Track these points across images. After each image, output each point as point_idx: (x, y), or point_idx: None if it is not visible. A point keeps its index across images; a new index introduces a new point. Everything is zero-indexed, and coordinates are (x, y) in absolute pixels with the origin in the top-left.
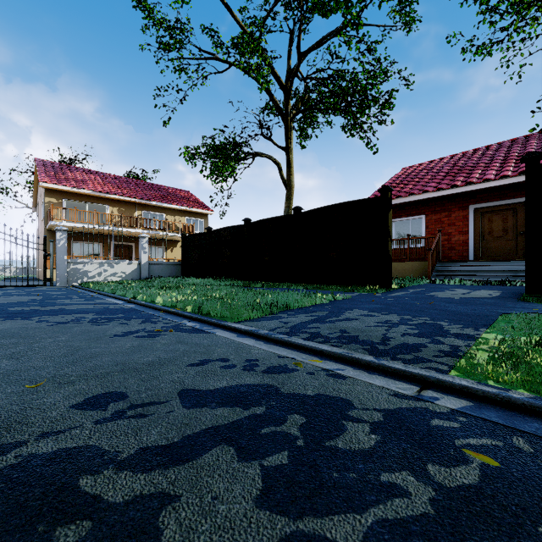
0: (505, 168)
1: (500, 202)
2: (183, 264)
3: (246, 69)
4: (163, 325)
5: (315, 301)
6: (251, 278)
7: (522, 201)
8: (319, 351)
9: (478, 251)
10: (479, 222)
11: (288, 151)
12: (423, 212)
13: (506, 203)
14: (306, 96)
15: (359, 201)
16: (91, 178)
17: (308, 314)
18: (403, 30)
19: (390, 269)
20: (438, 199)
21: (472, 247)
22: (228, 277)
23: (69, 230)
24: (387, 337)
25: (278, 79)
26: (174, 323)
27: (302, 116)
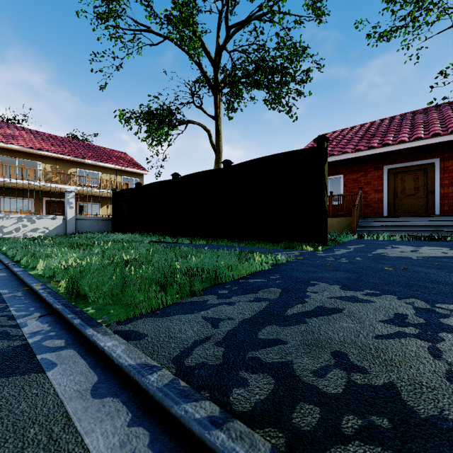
0: (417, 132)
1: (413, 163)
2: (113, 220)
3: (178, 39)
4: None
5: (255, 268)
6: (180, 233)
7: (432, 162)
8: None
9: (392, 208)
10: (393, 181)
11: (217, 119)
12: (342, 172)
13: (418, 164)
14: (232, 72)
15: (292, 152)
16: (22, 134)
17: (251, 296)
18: (315, 20)
19: (326, 224)
20: (355, 160)
21: (386, 204)
22: (157, 232)
23: None
24: None
25: (208, 54)
26: (2, 323)
27: (229, 91)
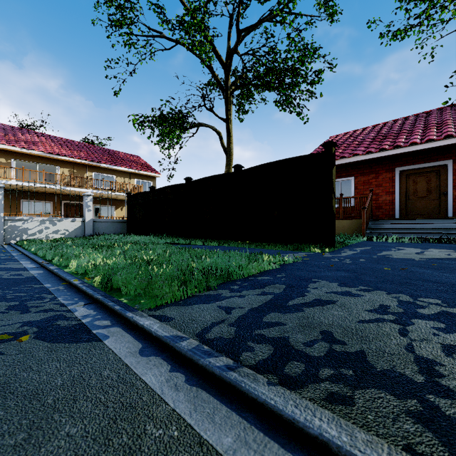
0: (429, 133)
1: (425, 165)
2: (128, 222)
3: (190, 44)
4: (30, 318)
5: (263, 267)
6: (193, 235)
7: (445, 163)
8: (317, 438)
9: (404, 210)
10: (405, 183)
11: (228, 121)
12: (353, 174)
13: (430, 166)
14: (243, 75)
15: (301, 157)
16: (42, 140)
17: (259, 290)
18: (327, 20)
19: (334, 227)
20: (366, 162)
21: (398, 206)
22: (170, 234)
23: (19, 189)
24: (424, 359)
25: (219, 57)
26: (57, 309)
27: (240, 93)
